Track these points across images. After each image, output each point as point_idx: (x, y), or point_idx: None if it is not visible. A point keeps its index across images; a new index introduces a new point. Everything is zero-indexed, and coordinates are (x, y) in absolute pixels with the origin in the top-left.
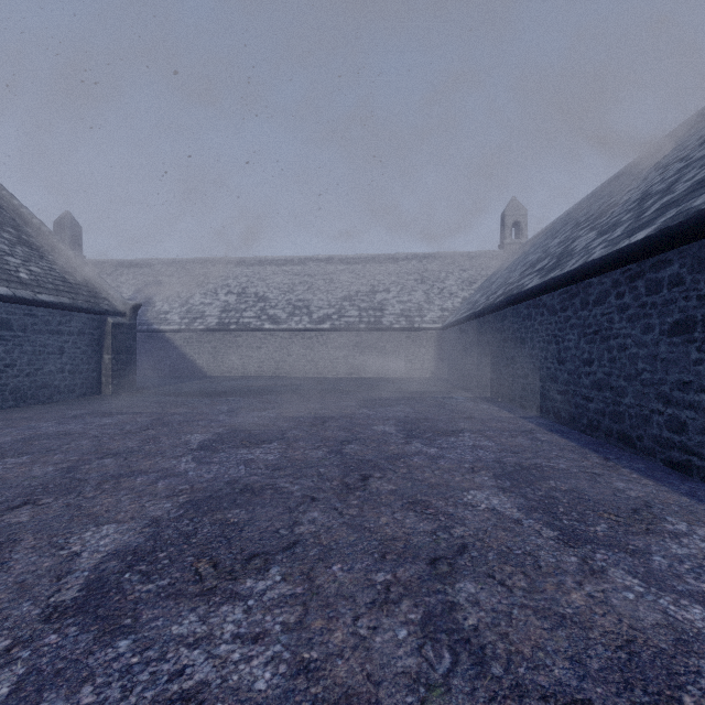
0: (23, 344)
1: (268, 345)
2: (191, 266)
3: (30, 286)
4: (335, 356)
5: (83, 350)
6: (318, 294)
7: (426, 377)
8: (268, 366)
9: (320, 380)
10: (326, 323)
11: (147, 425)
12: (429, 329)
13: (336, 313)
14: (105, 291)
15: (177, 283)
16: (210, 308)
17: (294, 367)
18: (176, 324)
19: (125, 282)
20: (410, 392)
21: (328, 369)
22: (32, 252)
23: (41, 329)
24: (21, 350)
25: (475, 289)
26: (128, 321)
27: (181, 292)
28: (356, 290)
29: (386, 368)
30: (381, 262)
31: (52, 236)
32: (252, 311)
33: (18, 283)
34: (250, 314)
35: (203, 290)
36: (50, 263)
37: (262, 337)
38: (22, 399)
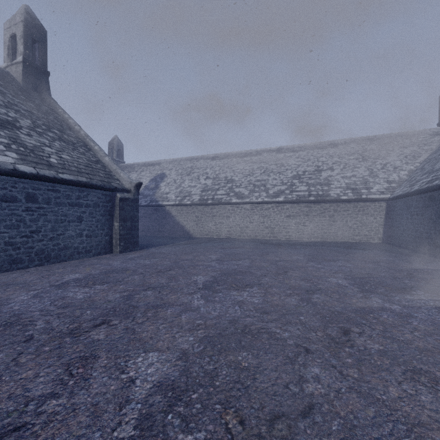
0: (47, 214)
1: (234, 214)
2: (183, 162)
3: (55, 168)
4: (288, 223)
5: (97, 219)
6: (272, 175)
7: (375, 242)
8: (234, 230)
9: (278, 243)
10: (280, 197)
11: (107, 312)
12: (377, 200)
13: (288, 189)
14: (117, 174)
15: (174, 174)
16: (195, 189)
17: (254, 231)
18: (173, 200)
19: (144, 175)
20: (391, 264)
21: (282, 234)
22: (67, 146)
23: (62, 202)
24: (45, 219)
25: (420, 162)
26: (132, 196)
27: (176, 179)
28: (303, 170)
29: (333, 234)
30: (322, 148)
31: (86, 136)
32: (223, 190)
33: (45, 165)
34: (222, 192)
35: (190, 177)
36: (79, 154)
37: (230, 209)
38: (46, 259)
